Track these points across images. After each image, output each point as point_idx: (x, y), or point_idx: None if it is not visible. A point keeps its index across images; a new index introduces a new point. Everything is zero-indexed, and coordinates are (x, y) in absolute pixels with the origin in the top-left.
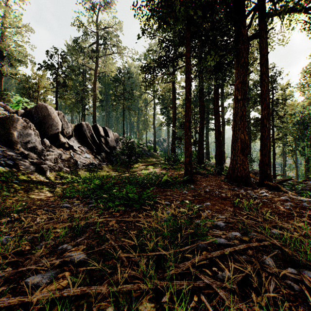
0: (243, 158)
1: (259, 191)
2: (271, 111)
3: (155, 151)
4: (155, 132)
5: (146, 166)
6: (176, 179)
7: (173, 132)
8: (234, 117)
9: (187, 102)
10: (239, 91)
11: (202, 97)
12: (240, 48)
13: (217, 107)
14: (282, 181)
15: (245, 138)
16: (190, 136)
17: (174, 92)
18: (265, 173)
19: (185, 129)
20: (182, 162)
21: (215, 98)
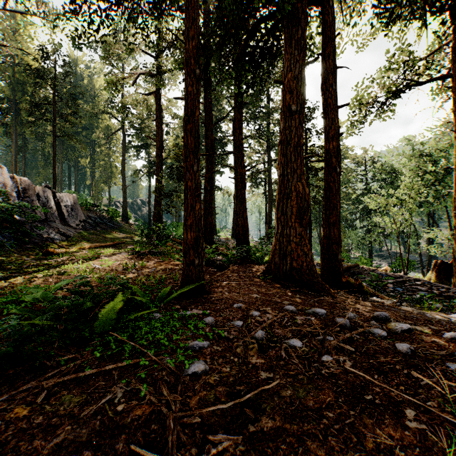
0: (302, 230)
1: (358, 308)
2: (307, 162)
3: (125, 221)
4: (125, 186)
5: (99, 249)
6: (159, 290)
7: (158, 185)
8: (284, 148)
9: (190, 82)
10: (294, 94)
11: (211, 125)
12: (296, 8)
13: (240, 139)
14: (344, 270)
15: (305, 191)
16: (199, 173)
17: (160, 113)
18: (335, 259)
19: (185, 154)
20: (176, 239)
21: (237, 123)
